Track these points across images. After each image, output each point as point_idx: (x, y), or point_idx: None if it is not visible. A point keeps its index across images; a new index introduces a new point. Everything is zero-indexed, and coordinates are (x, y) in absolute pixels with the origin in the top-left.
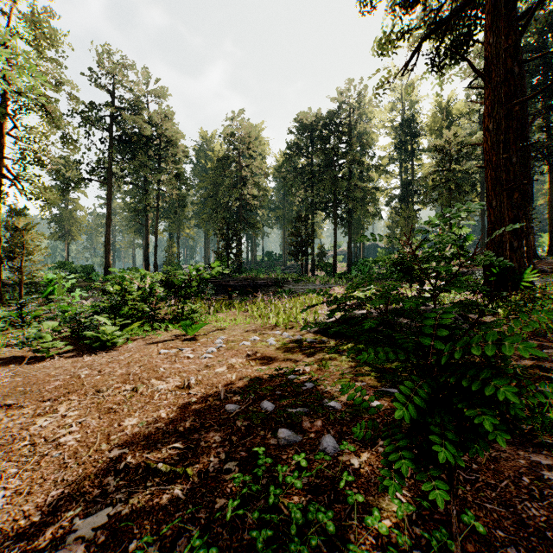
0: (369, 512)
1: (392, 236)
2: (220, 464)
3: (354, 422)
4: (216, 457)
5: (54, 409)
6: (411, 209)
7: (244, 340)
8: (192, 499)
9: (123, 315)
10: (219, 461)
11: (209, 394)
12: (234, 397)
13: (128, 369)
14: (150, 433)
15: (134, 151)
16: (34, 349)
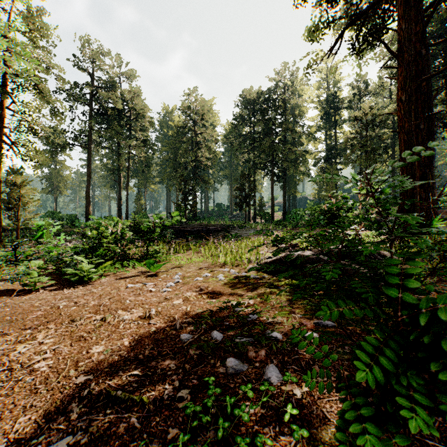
0: (313, 446)
1: (319, 190)
2: (174, 392)
3: (294, 352)
4: (170, 385)
5: (34, 337)
6: (335, 168)
7: (198, 276)
8: (146, 428)
9: (99, 255)
10: (173, 389)
11: (167, 324)
12: (188, 326)
13: (99, 301)
14: (114, 360)
15: (109, 122)
16: (24, 283)
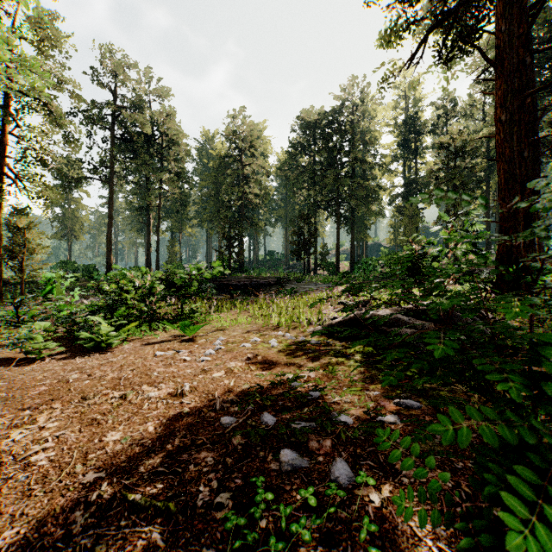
0: None
1: (395, 235)
2: (211, 496)
3: (370, 442)
4: (206, 486)
5: (34, 420)
6: (415, 207)
7: (245, 342)
8: (173, 547)
9: (121, 315)
10: (210, 492)
11: (204, 403)
12: (231, 407)
13: (120, 373)
14: (133, 451)
15: (136, 150)
16: (27, 350)
